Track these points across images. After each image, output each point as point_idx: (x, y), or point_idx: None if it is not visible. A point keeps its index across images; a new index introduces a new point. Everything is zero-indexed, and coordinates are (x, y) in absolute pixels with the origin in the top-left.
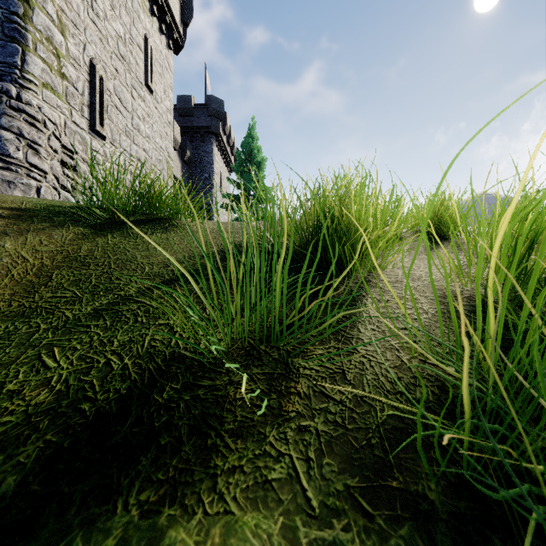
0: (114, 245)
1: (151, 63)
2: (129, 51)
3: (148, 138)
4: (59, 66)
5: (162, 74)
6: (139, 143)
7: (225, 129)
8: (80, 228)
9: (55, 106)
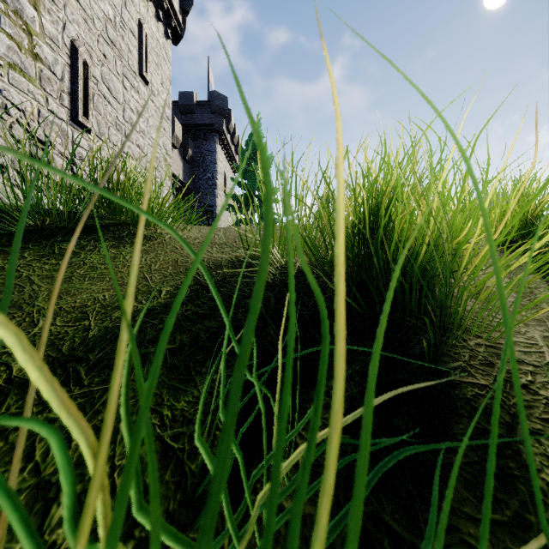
0: None
1: (146, 51)
2: (120, 36)
3: (142, 133)
4: (31, 45)
5: (159, 65)
6: (132, 138)
7: (229, 127)
8: None
9: (25, 91)
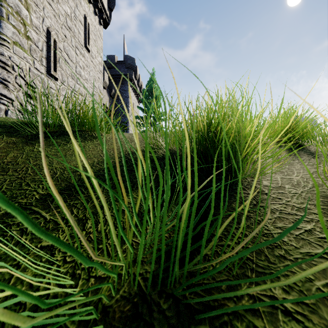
0: (38, 152)
1: (88, 33)
2: (74, 24)
3: (86, 80)
4: (25, 31)
5: (96, 40)
6: (80, 83)
7: (136, 76)
8: (13, 138)
9: (22, 57)
